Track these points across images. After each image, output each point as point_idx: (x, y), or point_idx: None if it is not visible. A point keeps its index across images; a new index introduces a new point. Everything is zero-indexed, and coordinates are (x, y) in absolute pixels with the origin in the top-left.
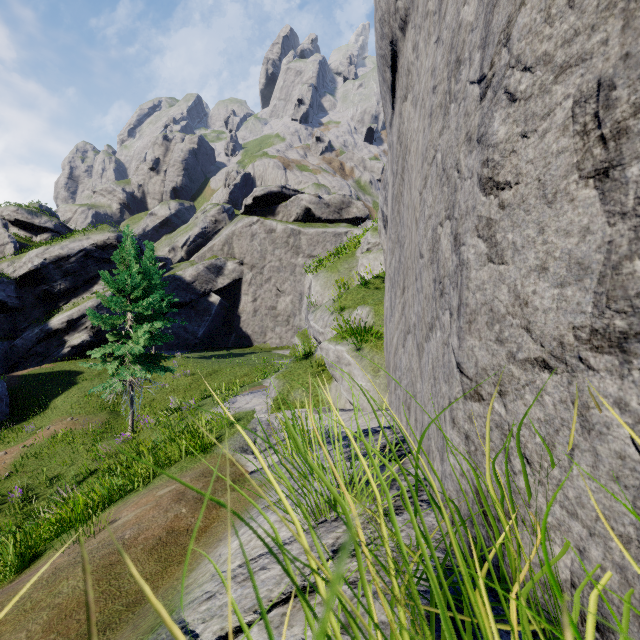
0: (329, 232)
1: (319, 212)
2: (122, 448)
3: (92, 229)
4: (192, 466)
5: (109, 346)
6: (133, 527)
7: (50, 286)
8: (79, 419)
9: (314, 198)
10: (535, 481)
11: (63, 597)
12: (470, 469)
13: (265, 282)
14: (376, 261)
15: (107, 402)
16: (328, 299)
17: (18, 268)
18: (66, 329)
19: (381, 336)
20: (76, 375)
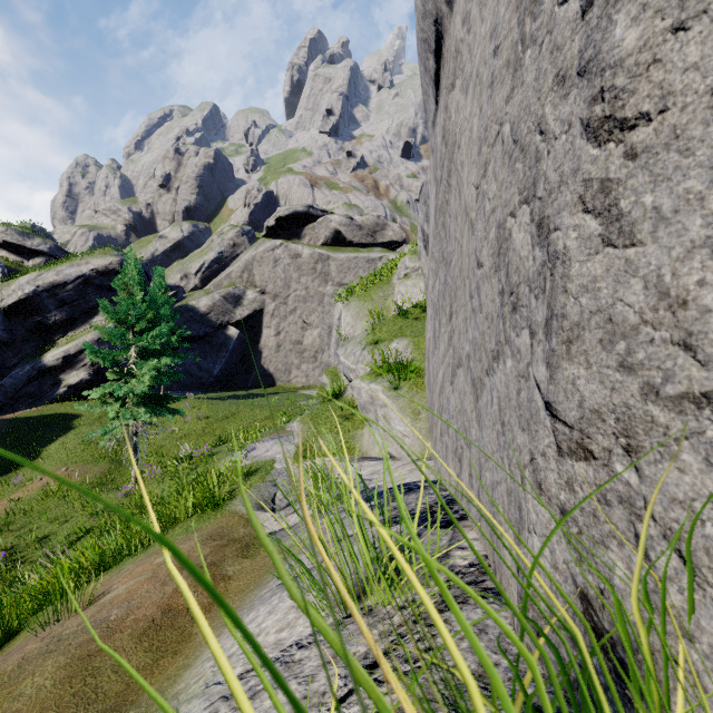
0: (362, 257)
1: (350, 235)
2: (123, 503)
3: (92, 252)
4: (199, 526)
5: (109, 385)
6: (121, 605)
7: (43, 317)
8: (75, 469)
9: (345, 219)
10: (704, 599)
11: (24, 701)
12: (569, 560)
13: (290, 313)
14: (415, 288)
15: (108, 449)
16: (360, 331)
17: (6, 296)
18: (62, 366)
19: (422, 373)
20: (73, 419)
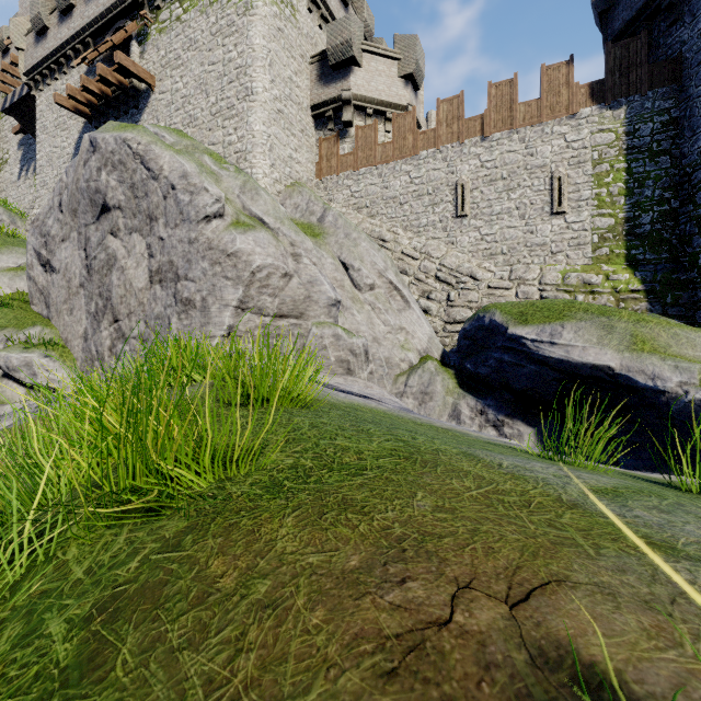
0: None
1: None
2: None
3: None
4: None
5: None
6: None
7: None
8: None
9: None
10: None
11: None
12: None
13: None
14: None
15: None
16: None
17: None
18: None
19: (65, 346)
20: None
